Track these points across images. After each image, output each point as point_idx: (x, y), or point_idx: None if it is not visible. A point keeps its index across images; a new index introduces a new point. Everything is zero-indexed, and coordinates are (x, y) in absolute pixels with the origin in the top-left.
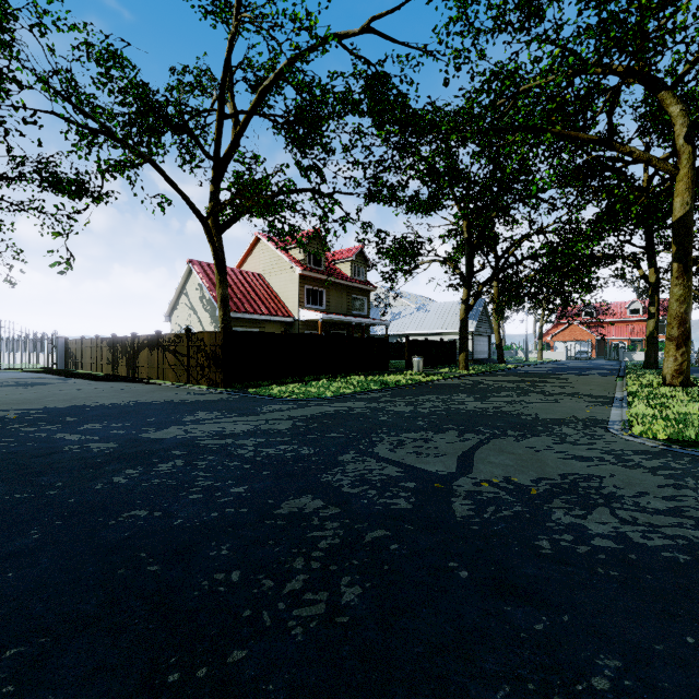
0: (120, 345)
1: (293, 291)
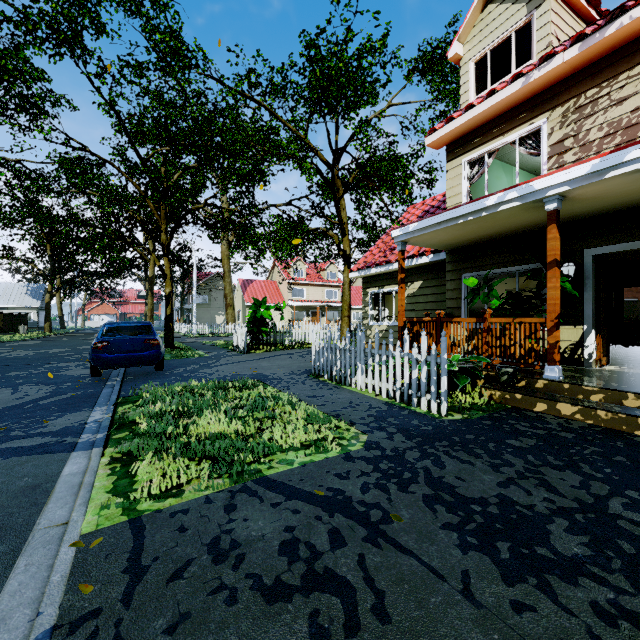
0: None
1: None
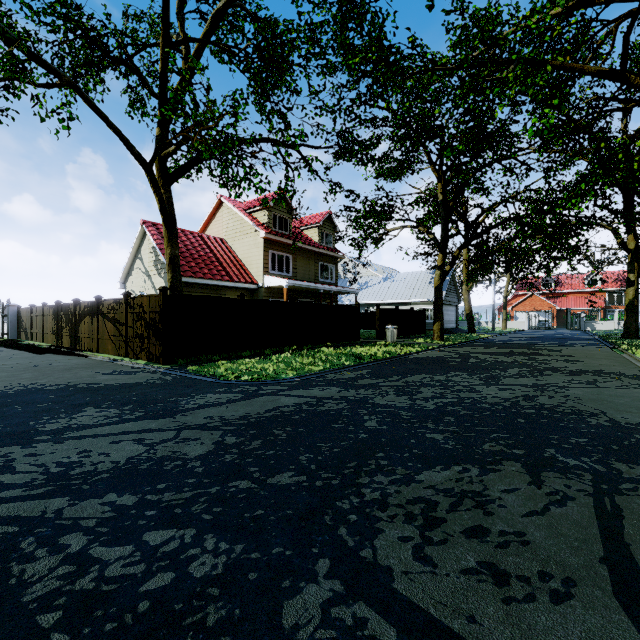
0: (64, 313)
1: (257, 256)
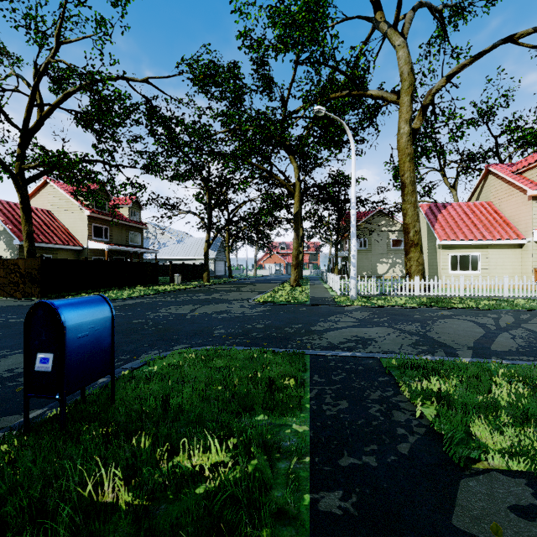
0: None
1: (82, 227)
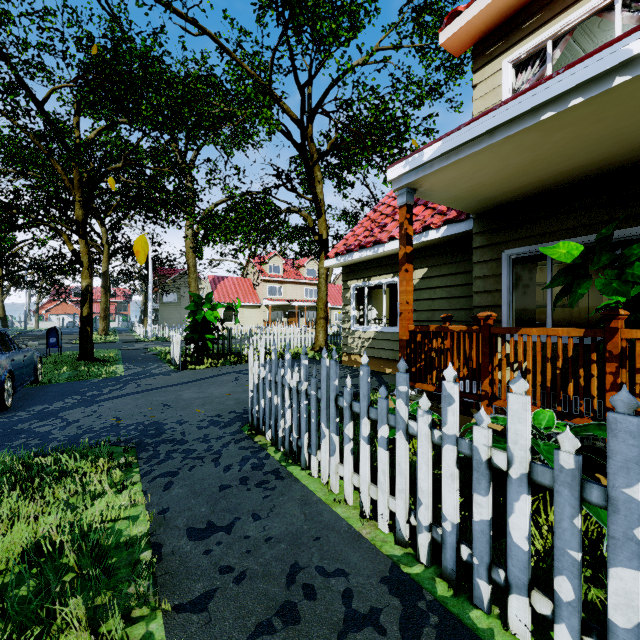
0: None
1: None
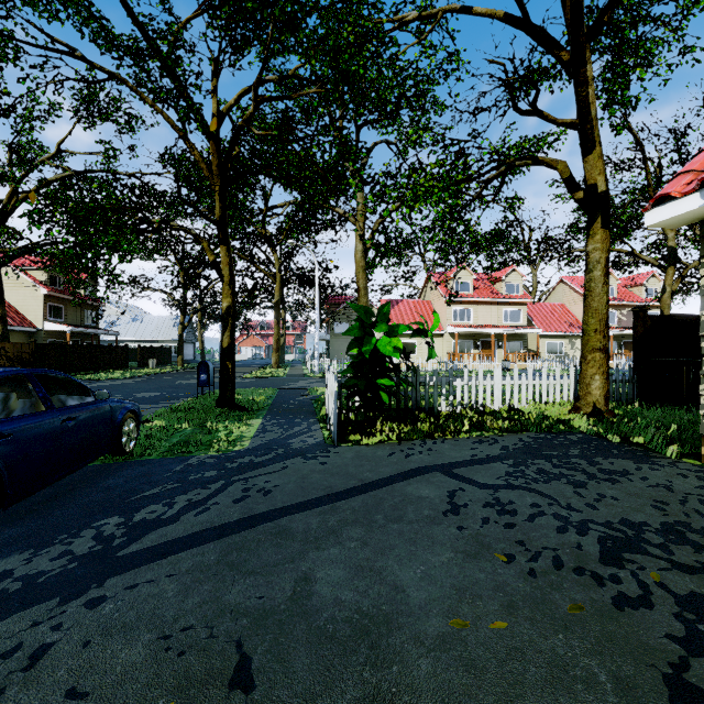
0: None
1: (35, 306)
